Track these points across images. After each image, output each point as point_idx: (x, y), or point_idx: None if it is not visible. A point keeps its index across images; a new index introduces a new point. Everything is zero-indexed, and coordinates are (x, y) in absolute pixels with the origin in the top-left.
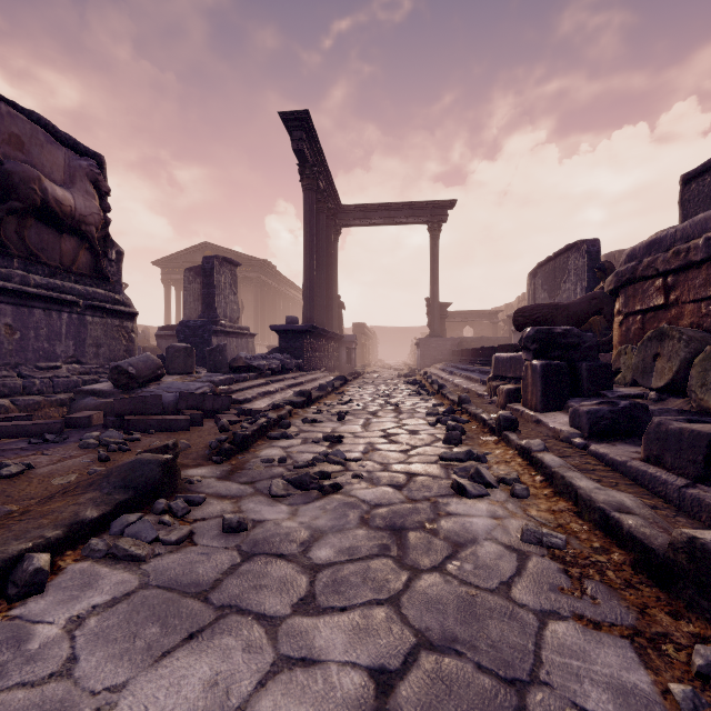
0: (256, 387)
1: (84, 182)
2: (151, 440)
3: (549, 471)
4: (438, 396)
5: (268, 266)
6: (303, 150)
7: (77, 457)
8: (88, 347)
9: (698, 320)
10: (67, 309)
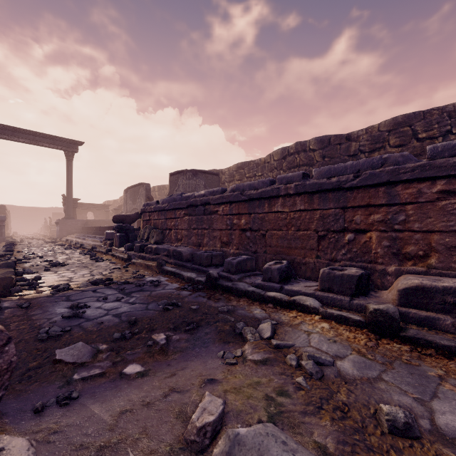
0: None
1: None
2: None
3: (116, 256)
4: (81, 248)
5: None
6: None
7: None
8: None
9: (154, 224)
10: None
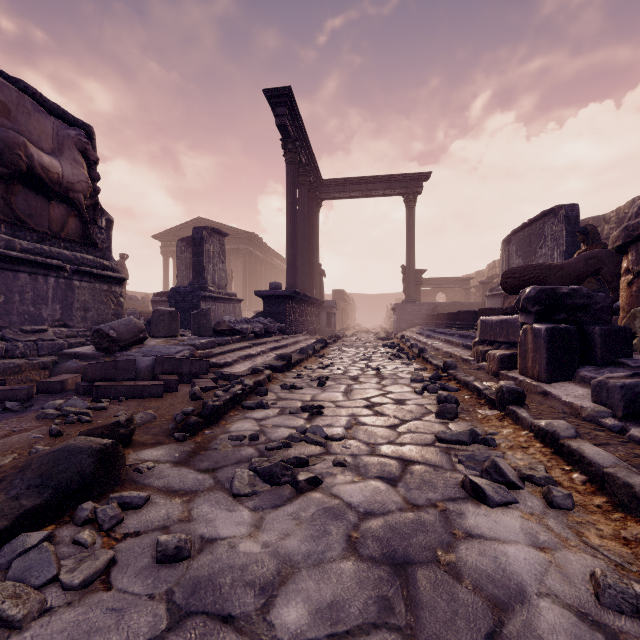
0: (238, 350)
1: (73, 151)
2: (118, 409)
3: (596, 470)
4: (419, 359)
5: (255, 238)
6: (286, 125)
7: (27, 430)
8: (75, 310)
9: None
10: (53, 273)
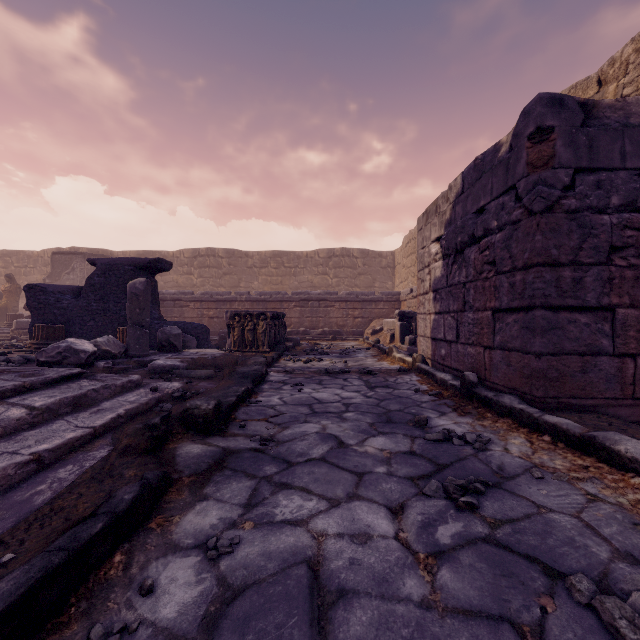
0: None
1: None
2: None
3: None
4: None
5: None
6: None
7: None
8: None
9: None
10: None
